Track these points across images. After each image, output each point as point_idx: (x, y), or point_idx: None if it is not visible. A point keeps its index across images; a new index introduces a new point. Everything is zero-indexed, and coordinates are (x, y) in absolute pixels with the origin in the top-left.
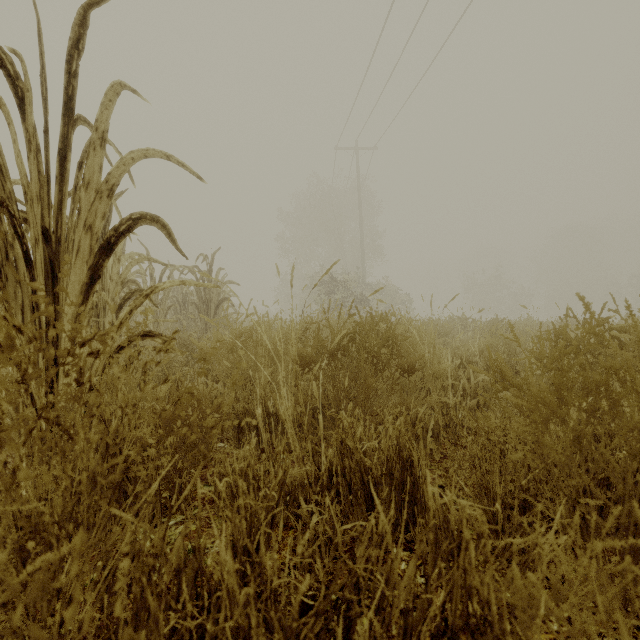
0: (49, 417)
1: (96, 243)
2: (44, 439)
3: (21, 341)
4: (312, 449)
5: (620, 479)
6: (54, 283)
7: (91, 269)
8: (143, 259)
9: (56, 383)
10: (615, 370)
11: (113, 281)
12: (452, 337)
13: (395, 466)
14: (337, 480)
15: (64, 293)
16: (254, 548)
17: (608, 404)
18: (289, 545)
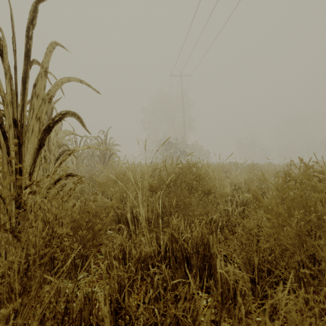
0: (2, 232)
1: (42, 127)
2: (14, 231)
3: (1, 180)
4: (156, 236)
5: (323, 259)
6: (19, 148)
7: (39, 140)
8: (70, 134)
9: (10, 210)
10: (320, 199)
11: (54, 145)
12: (230, 173)
13: (200, 247)
14: (169, 254)
15: (25, 153)
16: (121, 299)
17: (316, 218)
18: (143, 290)
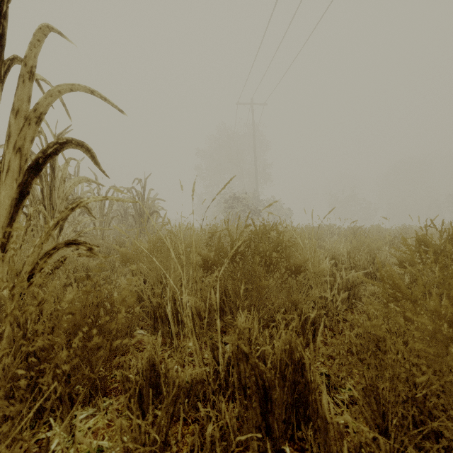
0: None
1: (25, 163)
2: None
3: None
4: (212, 344)
5: None
6: None
7: (20, 186)
8: (84, 180)
9: None
10: None
11: (59, 198)
12: (323, 240)
13: (287, 369)
14: (233, 380)
15: None
16: None
17: None
18: (188, 444)
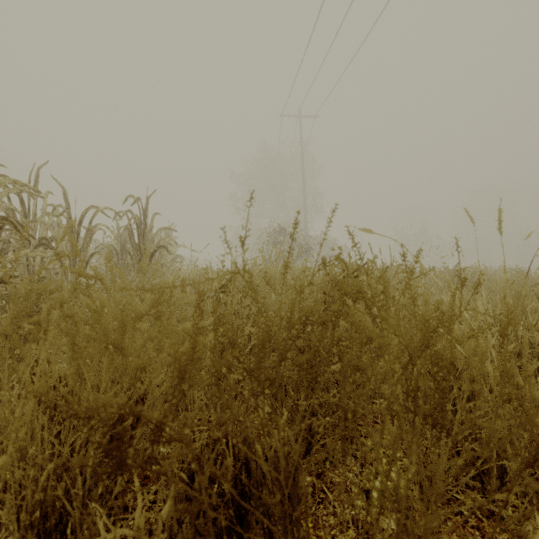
0: None
1: None
2: None
3: None
4: None
5: None
6: None
7: None
8: None
9: None
10: None
11: None
12: None
13: None
14: None
15: None
16: None
17: None
18: None
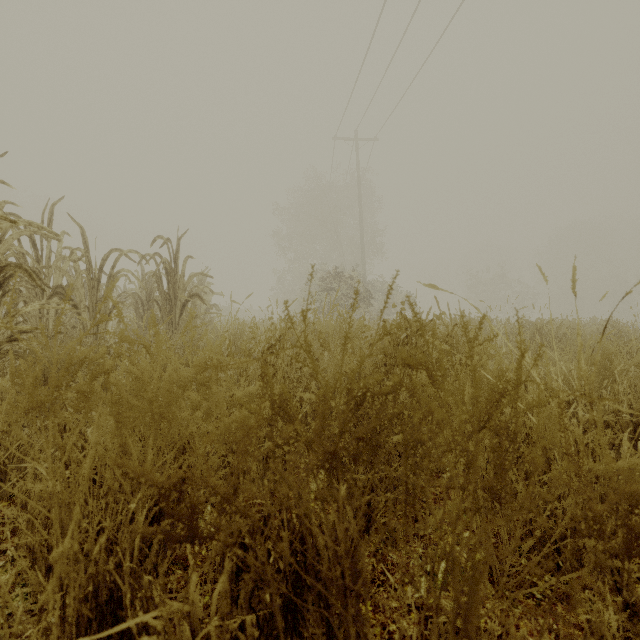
0: None
1: None
2: None
3: None
4: None
5: None
6: None
7: None
8: None
9: None
10: None
11: None
12: None
13: None
14: None
15: None
16: None
17: None
18: None
